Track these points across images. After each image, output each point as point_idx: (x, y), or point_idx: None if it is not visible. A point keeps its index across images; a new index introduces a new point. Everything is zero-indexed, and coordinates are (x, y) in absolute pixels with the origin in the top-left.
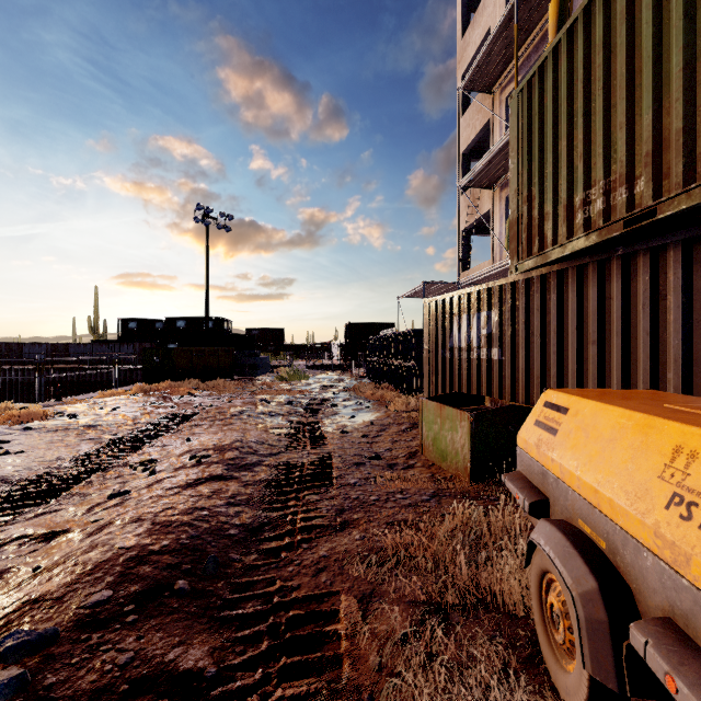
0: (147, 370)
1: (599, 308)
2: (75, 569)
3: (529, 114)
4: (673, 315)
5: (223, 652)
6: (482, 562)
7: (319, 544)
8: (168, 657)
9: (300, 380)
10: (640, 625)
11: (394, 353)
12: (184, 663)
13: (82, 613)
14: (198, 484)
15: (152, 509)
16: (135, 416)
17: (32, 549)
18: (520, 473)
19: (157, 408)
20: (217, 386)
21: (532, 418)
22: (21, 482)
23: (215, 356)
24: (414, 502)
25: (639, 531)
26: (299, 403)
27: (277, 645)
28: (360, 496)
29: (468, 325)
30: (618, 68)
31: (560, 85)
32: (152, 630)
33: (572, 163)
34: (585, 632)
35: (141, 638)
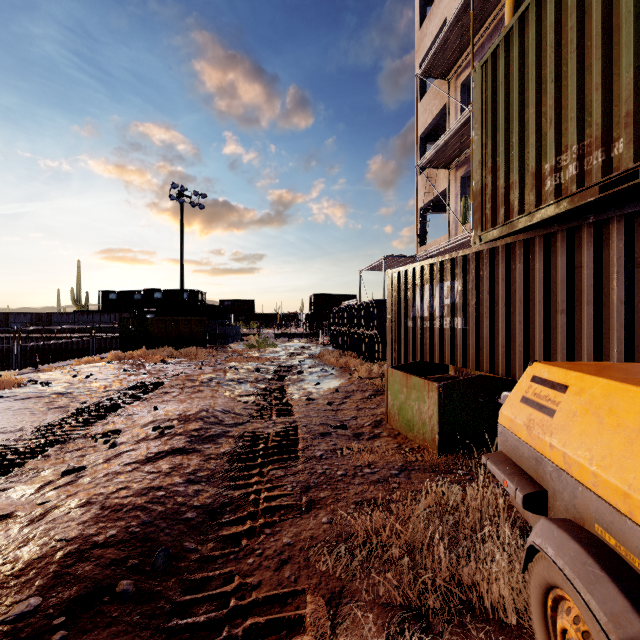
0: (123, 339)
1: (568, 277)
2: (1, 569)
3: (494, 85)
4: None
5: None
6: (464, 555)
7: (283, 529)
8: None
9: (269, 348)
10: None
11: (357, 322)
12: None
13: None
14: (158, 459)
15: (104, 490)
16: (106, 384)
17: None
18: (504, 455)
19: (129, 375)
20: (189, 353)
21: (518, 394)
22: None
23: (188, 325)
24: (383, 477)
25: None
26: (267, 370)
27: None
28: (327, 471)
29: (431, 295)
30: (593, 28)
31: (527, 53)
32: None
33: (540, 130)
34: None
35: None
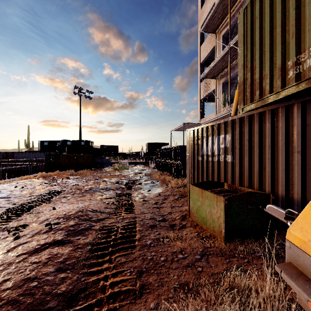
0: (47, 165)
1: (302, 131)
2: None
3: (252, 19)
4: None
5: None
6: None
7: None
8: None
9: (124, 170)
10: None
11: (170, 157)
12: None
13: None
14: (42, 250)
15: None
16: (32, 191)
17: None
18: (295, 267)
19: (47, 186)
20: (82, 173)
21: (307, 220)
22: None
23: (82, 158)
24: (191, 261)
25: None
26: (122, 182)
27: None
28: (154, 257)
29: (212, 143)
30: None
31: None
32: None
33: (285, 41)
34: None
35: None
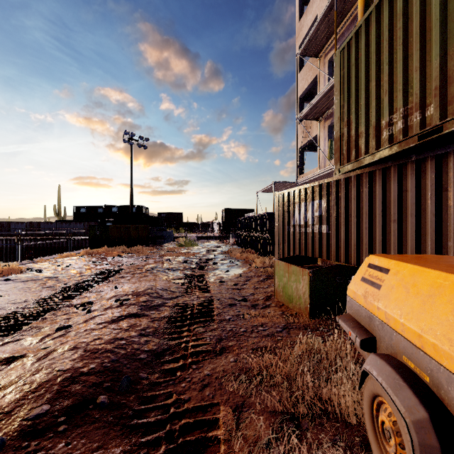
0: (91, 240)
1: (398, 197)
2: (23, 388)
3: (348, 65)
4: (452, 202)
5: None
6: (323, 381)
7: (204, 365)
8: None
9: (192, 246)
10: None
11: (255, 228)
12: None
13: (25, 424)
14: (120, 320)
15: (85, 340)
16: (81, 271)
17: None
18: (350, 315)
19: (96, 265)
20: (137, 250)
21: (359, 276)
22: None
23: (136, 230)
24: (271, 332)
25: None
26: (192, 262)
27: (172, 449)
28: (233, 329)
29: (305, 210)
30: (413, 29)
31: (370, 44)
32: (78, 437)
33: (379, 97)
34: None
35: (69, 444)
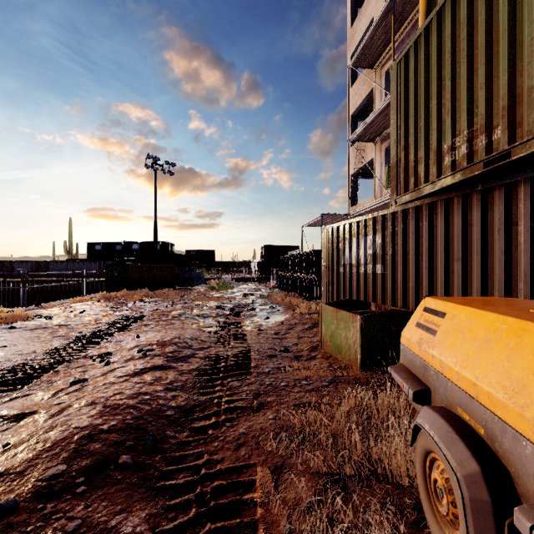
0: (108, 282)
1: (462, 232)
2: (36, 446)
3: (406, 80)
4: (523, 238)
5: (158, 518)
6: (373, 439)
7: (239, 423)
8: (110, 524)
9: (227, 289)
10: (524, 510)
11: (299, 268)
12: (124, 529)
13: (40, 485)
14: (143, 373)
15: (105, 394)
16: (97, 318)
17: (4, 428)
18: (404, 366)
19: (115, 311)
20: (162, 294)
21: (414, 321)
22: (1, 371)
23: (161, 271)
24: (316, 387)
25: (517, 422)
26: (226, 307)
27: (203, 512)
28: (273, 382)
29: (357, 247)
30: (479, 40)
31: (431, 56)
32: (98, 499)
33: (441, 117)
34: (469, 510)
35: (89, 506)
